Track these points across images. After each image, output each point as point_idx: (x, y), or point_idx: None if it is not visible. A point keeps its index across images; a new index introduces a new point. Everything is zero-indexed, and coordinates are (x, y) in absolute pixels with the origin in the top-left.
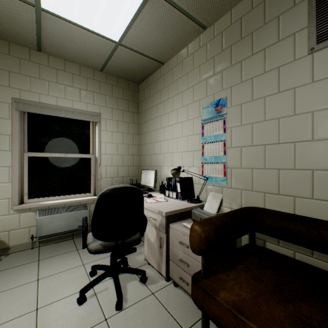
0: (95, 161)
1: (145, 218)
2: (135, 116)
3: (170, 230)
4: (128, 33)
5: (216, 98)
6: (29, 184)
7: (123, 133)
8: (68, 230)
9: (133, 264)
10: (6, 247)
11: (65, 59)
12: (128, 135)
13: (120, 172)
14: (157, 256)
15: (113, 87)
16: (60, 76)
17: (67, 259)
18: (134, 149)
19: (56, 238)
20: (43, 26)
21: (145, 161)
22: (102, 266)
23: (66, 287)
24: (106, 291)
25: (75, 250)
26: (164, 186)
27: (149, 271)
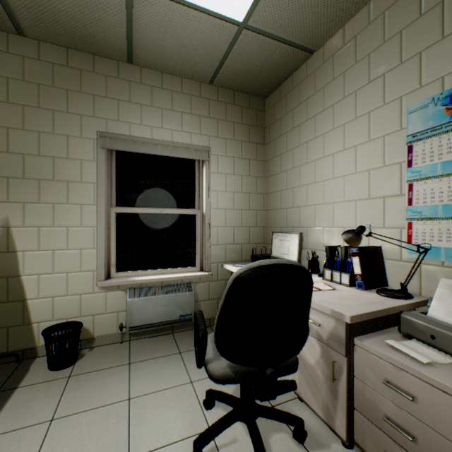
0: (201, 219)
1: None
2: (259, 148)
3: (355, 351)
4: None
5: (447, 85)
6: (118, 251)
7: (242, 176)
8: (166, 321)
9: None
10: (91, 338)
11: (163, 71)
12: (249, 178)
13: (237, 236)
14: (322, 393)
15: (226, 106)
16: (156, 96)
17: (167, 367)
18: (257, 200)
19: (150, 330)
20: (136, 16)
21: (277, 219)
22: (224, 396)
23: (170, 422)
24: (234, 446)
25: (177, 353)
26: (316, 261)
27: (305, 416)
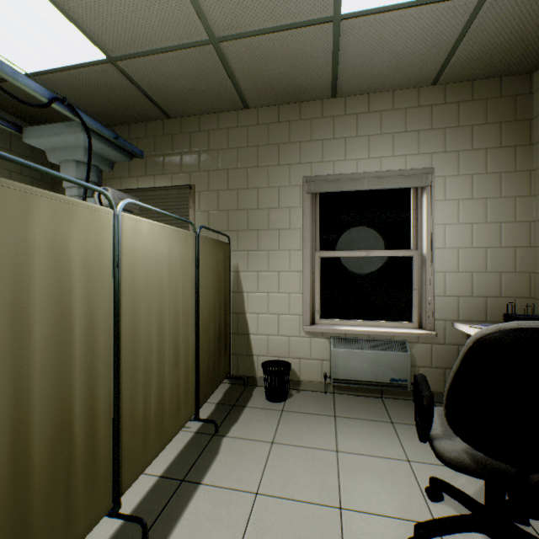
0: (419, 262)
1: None
2: (519, 153)
3: None
4: None
5: None
6: (321, 297)
7: (486, 199)
8: (373, 381)
9: None
10: (297, 380)
11: (369, 92)
12: (500, 201)
13: (476, 285)
14: None
15: (458, 107)
16: (361, 124)
17: (376, 433)
18: (515, 233)
19: (355, 387)
20: (341, 48)
21: None
22: (457, 492)
23: (382, 493)
24: None
25: (388, 422)
26: None
27: None
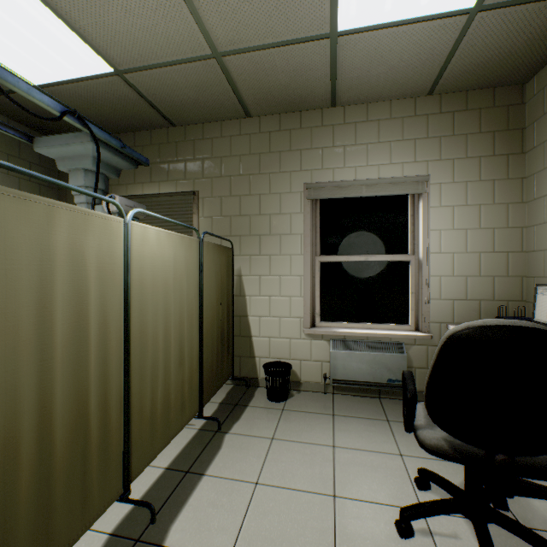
0: (416, 266)
1: None
2: (512, 161)
3: None
4: None
5: None
6: (321, 300)
7: (479, 206)
8: (371, 382)
9: (522, 512)
10: (298, 381)
11: (367, 102)
12: (493, 207)
13: (470, 289)
14: None
15: (453, 116)
16: (360, 132)
17: (372, 430)
18: (507, 238)
19: (353, 387)
20: (339, 62)
21: (546, 265)
22: (441, 480)
23: (374, 483)
24: (454, 541)
25: (384, 420)
26: None
27: None
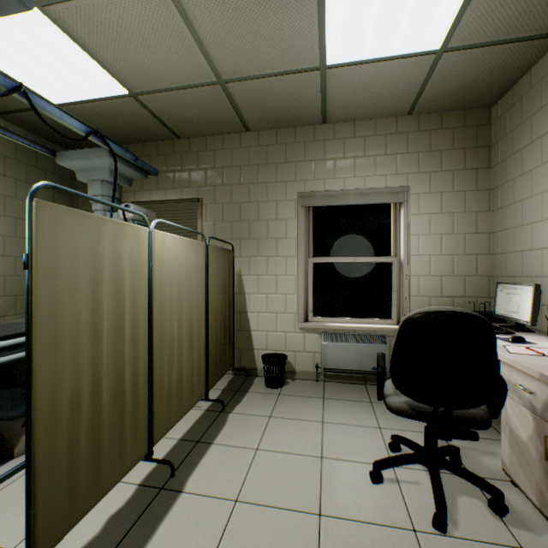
0: (398, 267)
1: (502, 381)
2: (480, 175)
3: None
4: (461, 20)
5: None
6: (314, 298)
7: (453, 214)
8: (358, 370)
9: (472, 466)
10: (292, 371)
11: (355, 120)
12: (464, 215)
13: (445, 287)
14: (535, 475)
15: (430, 134)
16: (348, 147)
17: (356, 410)
18: (477, 242)
19: (342, 375)
20: (328, 88)
21: (507, 266)
22: (408, 441)
23: (355, 448)
24: (415, 486)
25: (367, 402)
26: None
27: (514, 499)
